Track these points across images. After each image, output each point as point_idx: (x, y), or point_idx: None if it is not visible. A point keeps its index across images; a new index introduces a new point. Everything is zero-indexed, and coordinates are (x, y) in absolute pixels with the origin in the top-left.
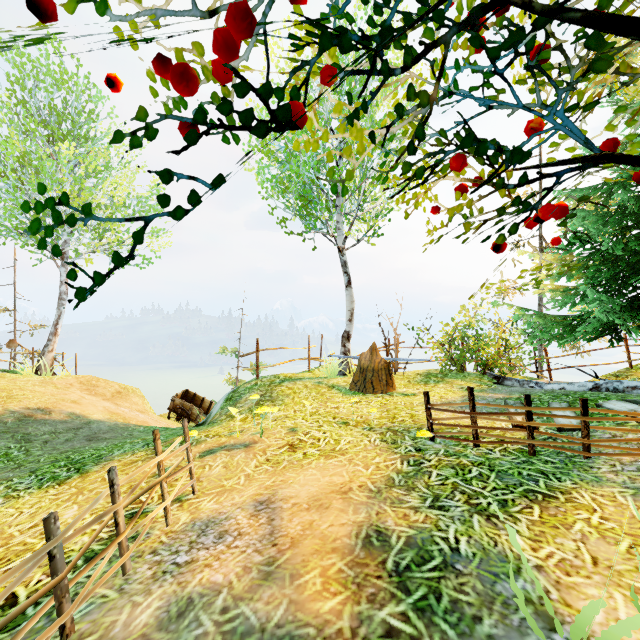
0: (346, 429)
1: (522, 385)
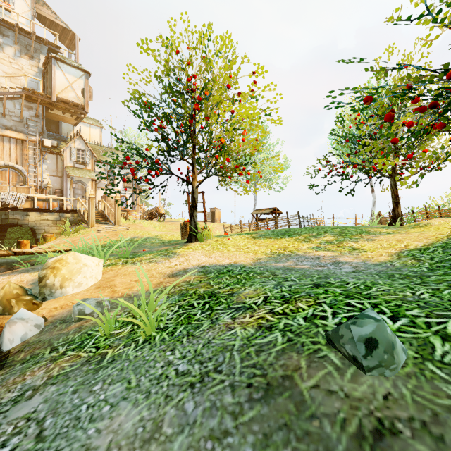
0: None
1: None
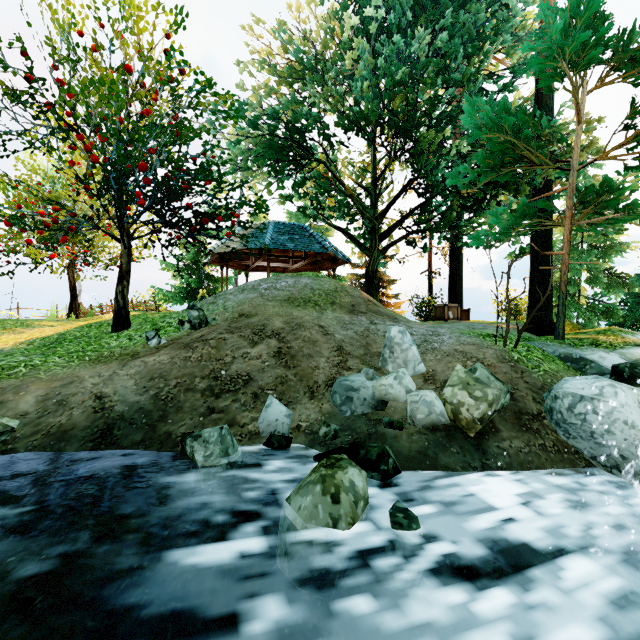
0: None
1: None
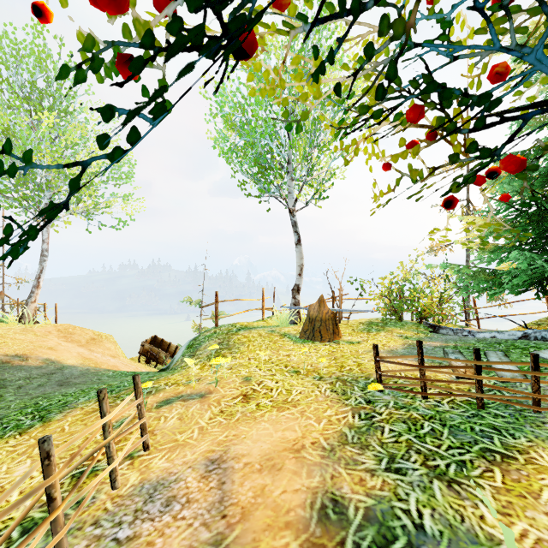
0: (297, 378)
1: (456, 333)
